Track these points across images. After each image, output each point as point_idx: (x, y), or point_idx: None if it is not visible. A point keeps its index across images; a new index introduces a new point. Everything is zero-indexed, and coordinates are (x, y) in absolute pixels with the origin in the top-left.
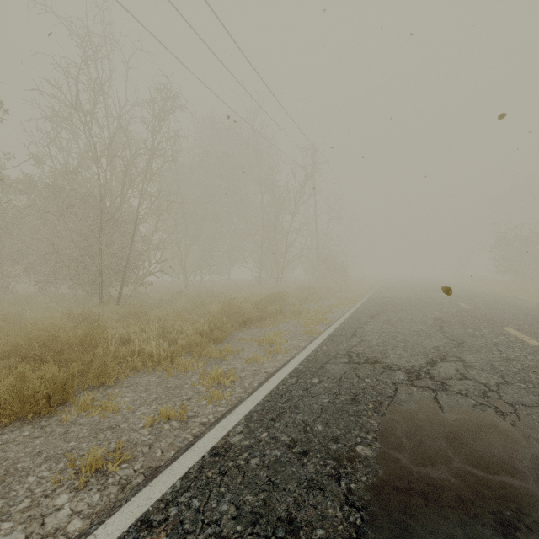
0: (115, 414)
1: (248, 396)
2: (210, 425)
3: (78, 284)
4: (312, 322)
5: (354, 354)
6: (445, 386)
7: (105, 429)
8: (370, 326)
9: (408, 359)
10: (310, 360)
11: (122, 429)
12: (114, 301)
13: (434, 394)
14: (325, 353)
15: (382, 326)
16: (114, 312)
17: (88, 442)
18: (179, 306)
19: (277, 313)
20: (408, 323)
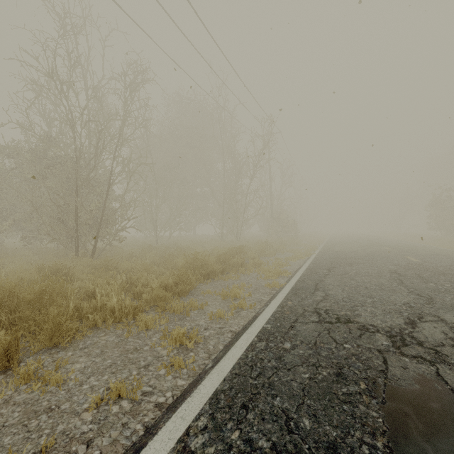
0: (59, 388)
1: (213, 366)
2: (167, 411)
3: (53, 238)
4: (271, 274)
5: (323, 311)
6: (442, 356)
7: (41, 411)
8: (330, 279)
9: (383, 318)
10: (277, 318)
11: (61, 411)
12: (89, 254)
13: (435, 368)
14: (291, 309)
15: (342, 279)
16: (86, 264)
17: (14, 434)
18: (148, 259)
19: (238, 266)
20: (367, 277)
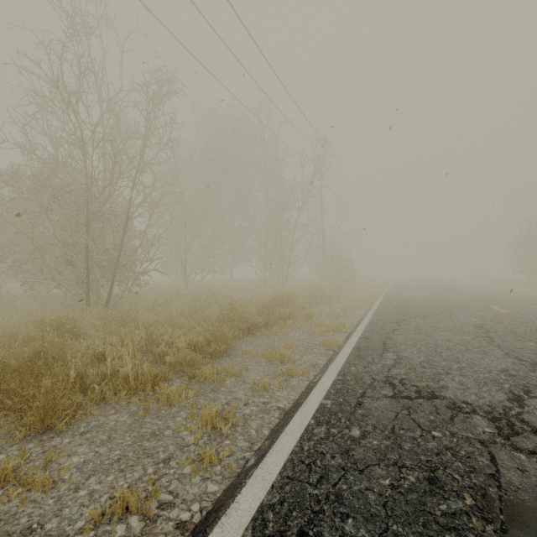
0: (46, 496)
1: (257, 463)
2: None
3: (58, 284)
4: (326, 328)
5: (397, 380)
6: None
7: (17, 533)
8: (401, 336)
9: (478, 391)
10: (339, 391)
11: (45, 534)
12: (103, 303)
13: None
14: (356, 378)
15: (416, 336)
16: (98, 316)
17: None
18: (175, 310)
19: (285, 318)
20: (447, 333)
